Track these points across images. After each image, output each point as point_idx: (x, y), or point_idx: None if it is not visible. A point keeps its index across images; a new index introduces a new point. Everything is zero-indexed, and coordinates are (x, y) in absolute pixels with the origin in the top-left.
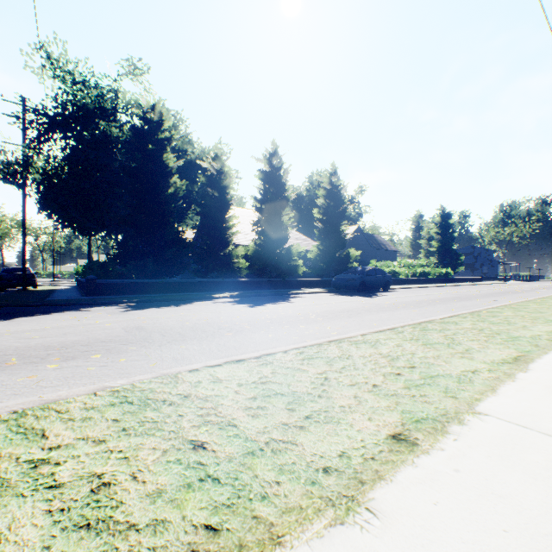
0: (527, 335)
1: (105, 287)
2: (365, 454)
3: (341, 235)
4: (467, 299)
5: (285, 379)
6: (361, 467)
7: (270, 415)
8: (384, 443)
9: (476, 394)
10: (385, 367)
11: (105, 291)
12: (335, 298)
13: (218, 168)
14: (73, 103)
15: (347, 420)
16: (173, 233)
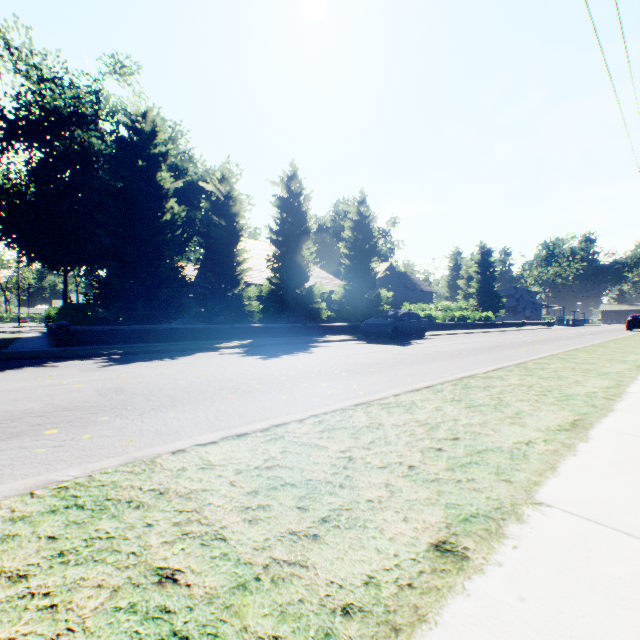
0: (581, 393)
1: (82, 335)
2: (400, 579)
3: (370, 274)
4: (511, 348)
5: (299, 460)
6: (395, 601)
7: (274, 519)
8: (424, 559)
9: (534, 476)
10: (423, 440)
11: (82, 340)
12: (363, 348)
13: (226, 192)
14: (41, 106)
15: (376, 523)
16: (170, 269)
